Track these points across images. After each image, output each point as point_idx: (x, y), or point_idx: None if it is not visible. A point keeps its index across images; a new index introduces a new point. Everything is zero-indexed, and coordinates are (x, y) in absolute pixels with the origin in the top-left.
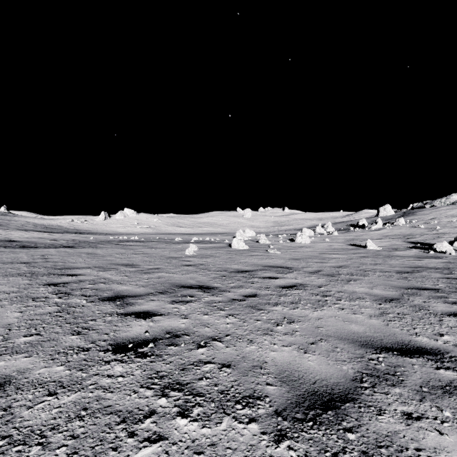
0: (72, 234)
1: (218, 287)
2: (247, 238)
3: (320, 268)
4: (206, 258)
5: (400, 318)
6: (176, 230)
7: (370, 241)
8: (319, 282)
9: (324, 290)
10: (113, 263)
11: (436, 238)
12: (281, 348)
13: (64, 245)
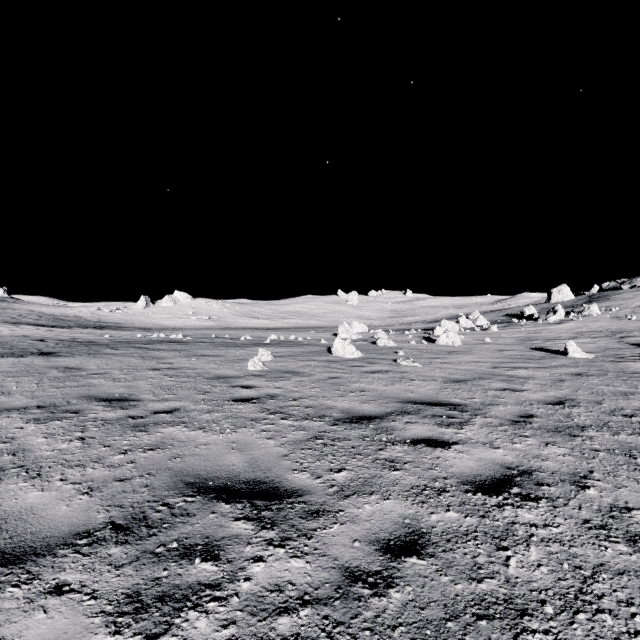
0: (85, 329)
1: (301, 490)
2: (356, 337)
3: (525, 408)
4: (284, 378)
5: None
6: (249, 323)
7: (572, 344)
8: (560, 460)
9: (605, 501)
10: (88, 395)
11: None
12: None
13: (42, 351)
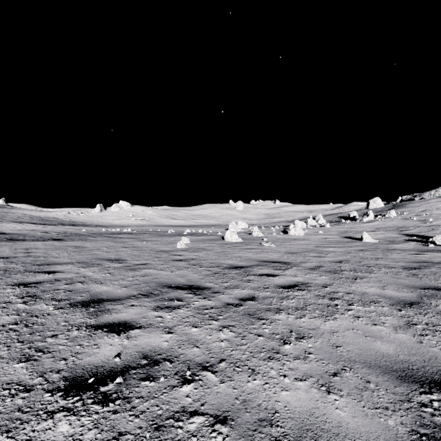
0: (66, 226)
1: (210, 287)
2: (240, 231)
3: (320, 264)
4: (198, 251)
5: (433, 332)
6: (170, 223)
7: (366, 234)
8: (322, 280)
9: (330, 290)
10: (98, 258)
11: (431, 231)
12: (295, 383)
13: (53, 238)
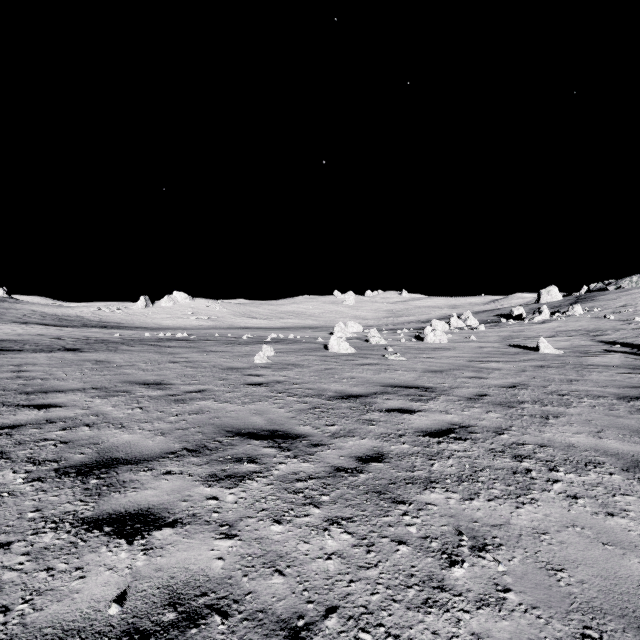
0: (92, 329)
1: (306, 434)
2: (351, 335)
3: (482, 390)
4: (287, 369)
5: None
6: (247, 323)
7: (544, 341)
8: (492, 420)
9: (510, 440)
10: (128, 381)
11: None
12: None
13: (67, 348)
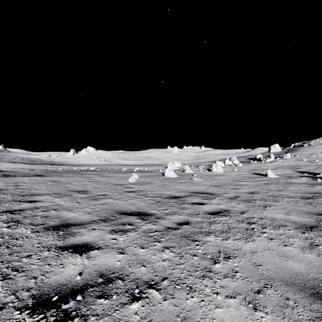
0: (47, 165)
1: (154, 214)
2: (176, 169)
3: (237, 194)
4: (144, 185)
5: None
6: (124, 162)
7: (269, 171)
8: (240, 208)
9: (247, 216)
10: (69, 190)
11: (318, 169)
12: (226, 300)
13: (37, 174)
